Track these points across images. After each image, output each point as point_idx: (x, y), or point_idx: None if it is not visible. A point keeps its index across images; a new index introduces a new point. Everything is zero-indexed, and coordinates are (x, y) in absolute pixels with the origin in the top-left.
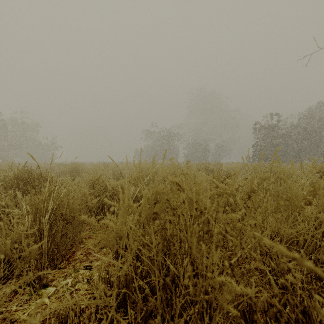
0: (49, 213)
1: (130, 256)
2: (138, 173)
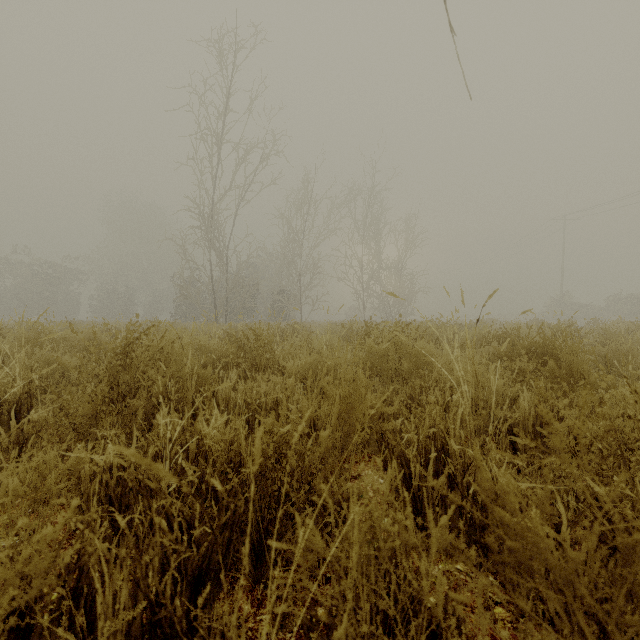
0: None
1: None
2: None
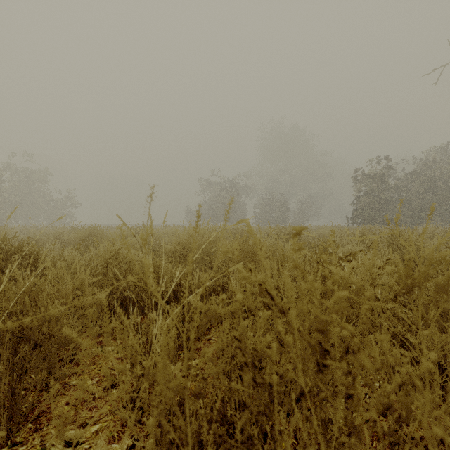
0: None
1: None
2: (186, 244)
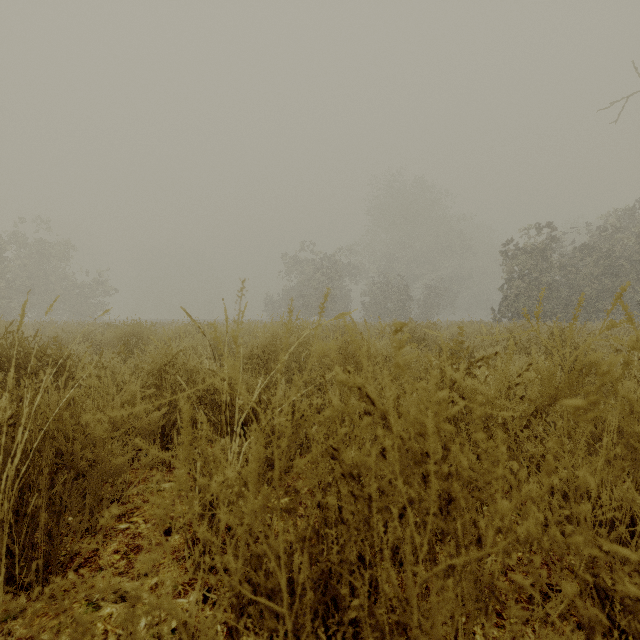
0: (15, 461)
1: None
2: (267, 346)
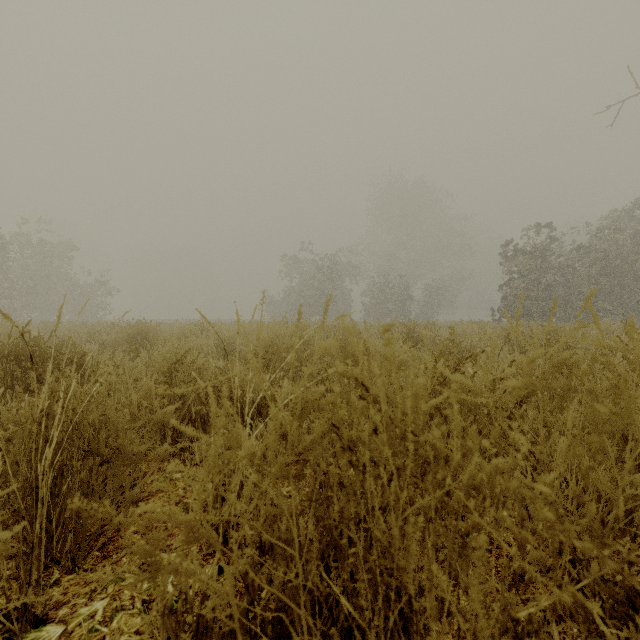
0: (53, 446)
1: (231, 592)
2: (270, 346)
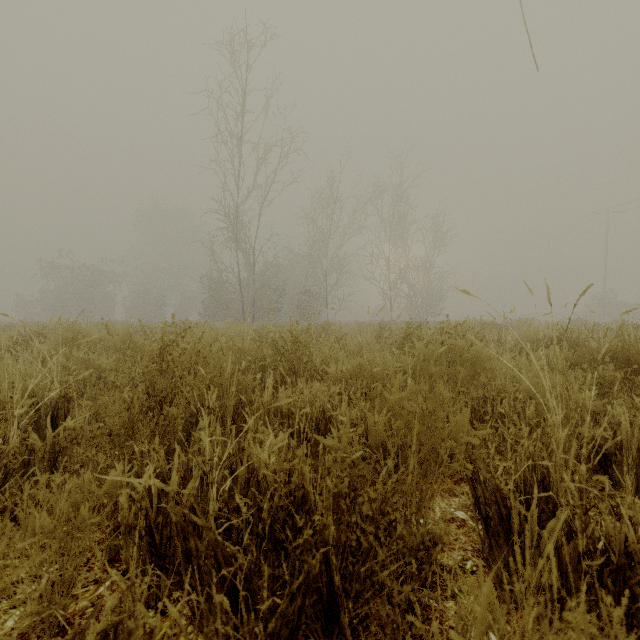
0: None
1: None
2: None
